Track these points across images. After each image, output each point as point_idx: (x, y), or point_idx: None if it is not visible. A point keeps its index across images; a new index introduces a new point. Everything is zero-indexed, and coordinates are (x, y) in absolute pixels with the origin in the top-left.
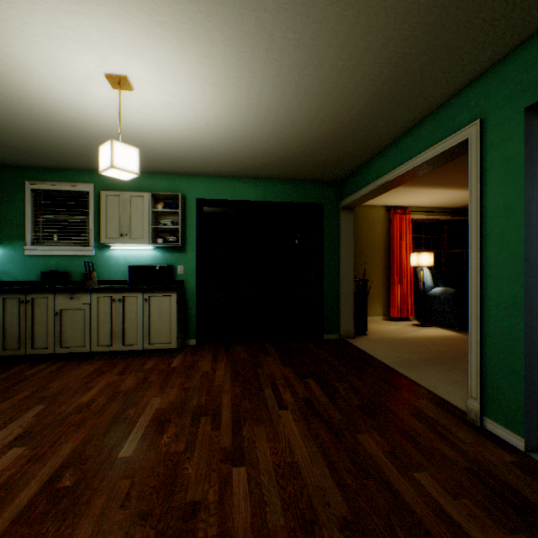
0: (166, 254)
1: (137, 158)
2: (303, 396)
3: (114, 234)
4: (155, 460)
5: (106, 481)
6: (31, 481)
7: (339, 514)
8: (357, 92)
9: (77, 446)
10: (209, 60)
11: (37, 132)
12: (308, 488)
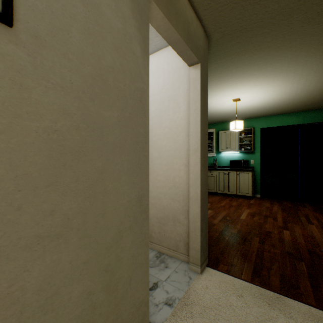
0: (244, 155)
1: (242, 124)
2: None
3: (223, 147)
4: (253, 221)
5: (239, 221)
6: (218, 216)
7: None
8: None
9: (226, 213)
10: (272, 86)
11: None
12: (317, 241)
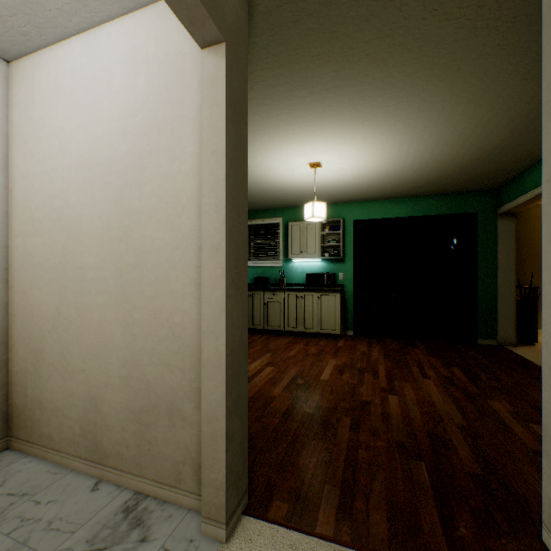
0: (329, 264)
1: (324, 209)
2: (444, 375)
3: (296, 251)
4: (341, 383)
5: (318, 385)
6: (283, 378)
7: (458, 423)
8: (493, 134)
9: (298, 371)
10: (371, 145)
11: (260, 194)
12: (438, 411)
